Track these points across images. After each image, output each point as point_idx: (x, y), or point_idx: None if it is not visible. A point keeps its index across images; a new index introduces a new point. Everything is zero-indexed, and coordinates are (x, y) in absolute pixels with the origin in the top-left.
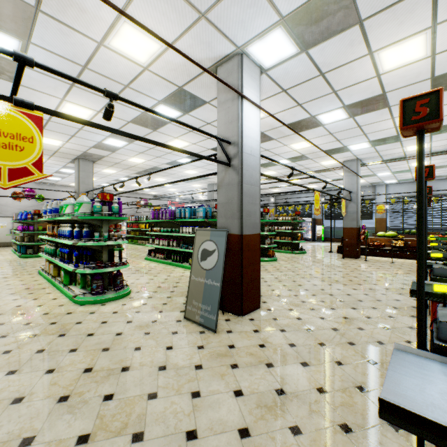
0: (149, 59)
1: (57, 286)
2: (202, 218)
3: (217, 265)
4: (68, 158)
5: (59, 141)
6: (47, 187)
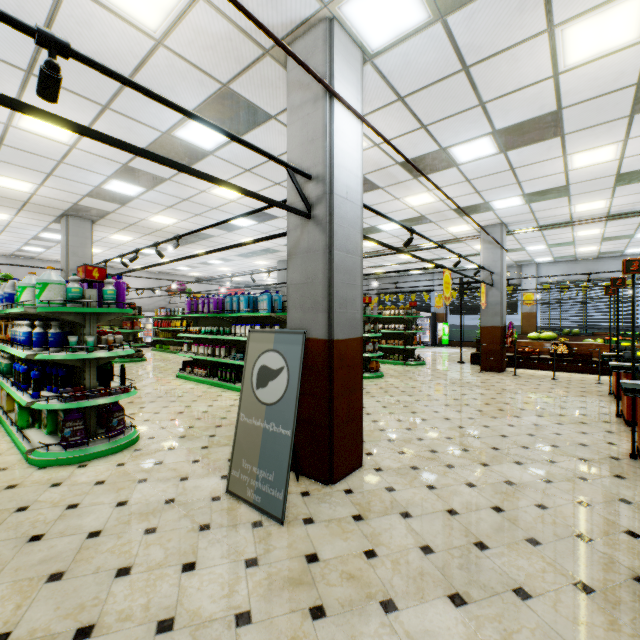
0: (163, 21)
1: (7, 430)
2: (267, 312)
3: (286, 396)
4: (50, 214)
5: (28, 183)
6: (23, 263)
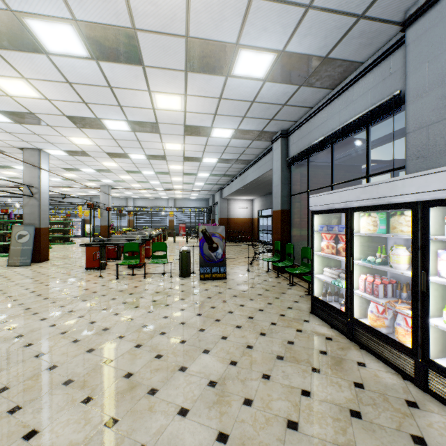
0: None
1: None
2: None
3: (30, 240)
4: None
5: None
6: None
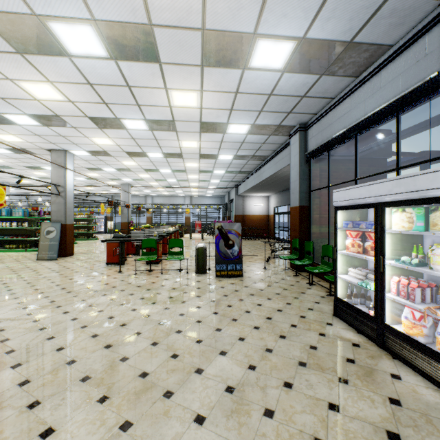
0: (13, 141)
1: None
2: (22, 216)
3: (57, 236)
4: None
5: None
6: None
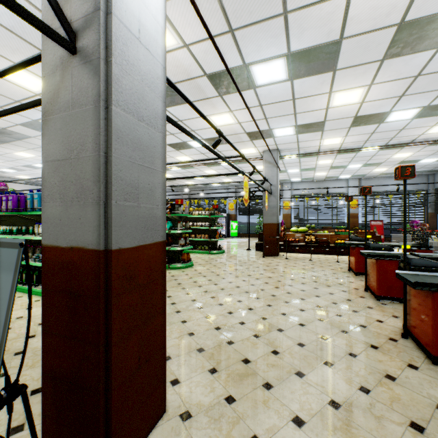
0: None
1: None
2: None
3: None
4: None
5: None
6: None
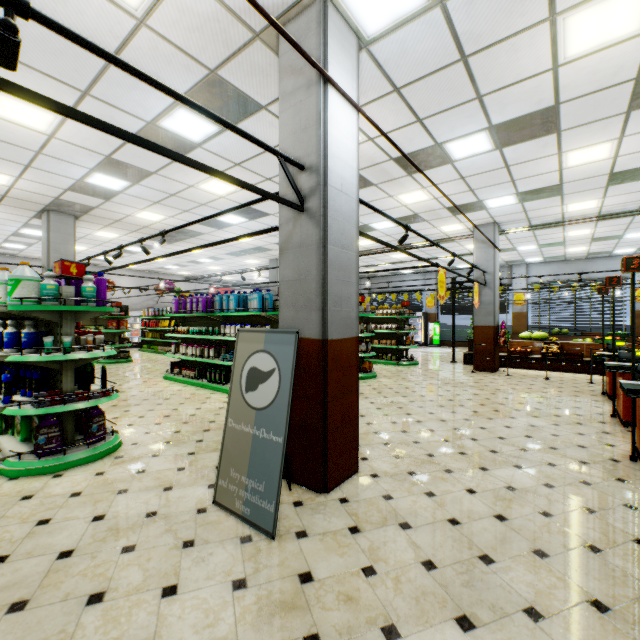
0: None
1: None
2: (257, 311)
3: (278, 400)
4: (30, 209)
5: (5, 175)
6: (3, 260)
